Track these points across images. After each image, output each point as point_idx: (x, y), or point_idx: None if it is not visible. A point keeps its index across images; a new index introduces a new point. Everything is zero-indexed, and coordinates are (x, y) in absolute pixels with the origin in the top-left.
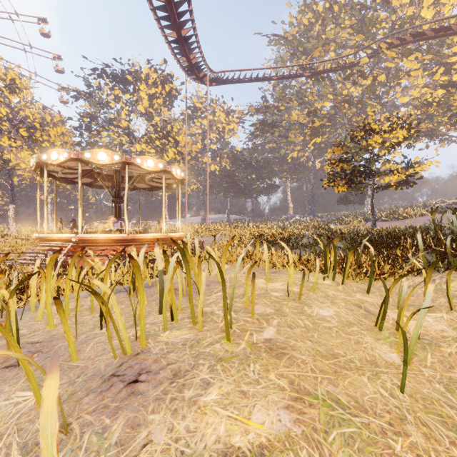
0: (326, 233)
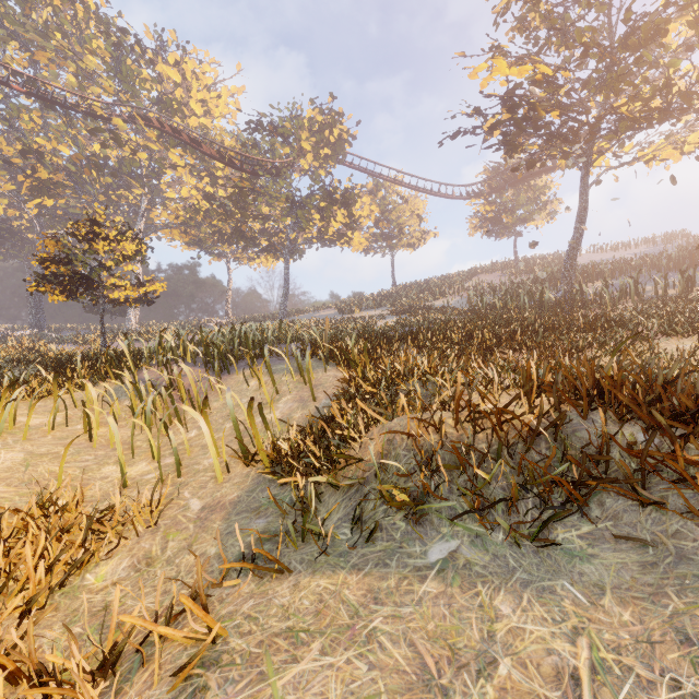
0: (22, 357)
